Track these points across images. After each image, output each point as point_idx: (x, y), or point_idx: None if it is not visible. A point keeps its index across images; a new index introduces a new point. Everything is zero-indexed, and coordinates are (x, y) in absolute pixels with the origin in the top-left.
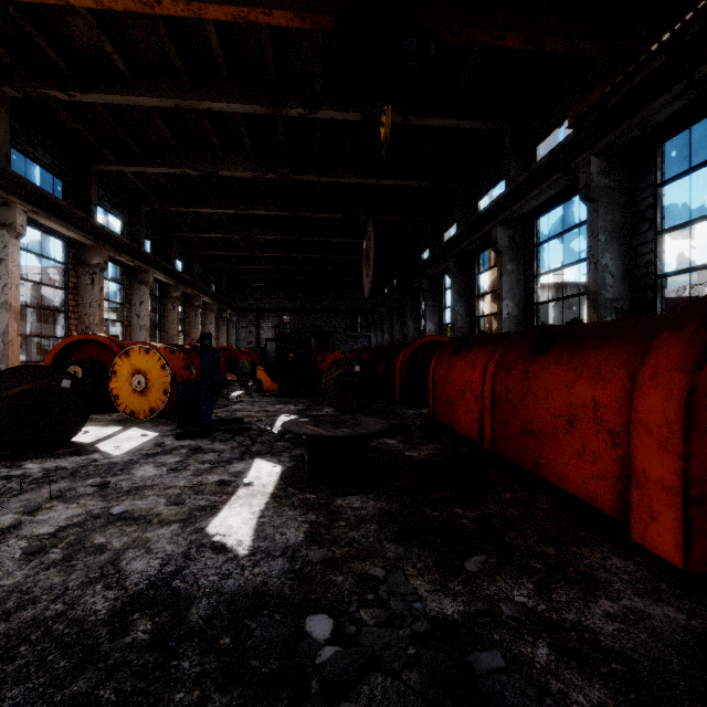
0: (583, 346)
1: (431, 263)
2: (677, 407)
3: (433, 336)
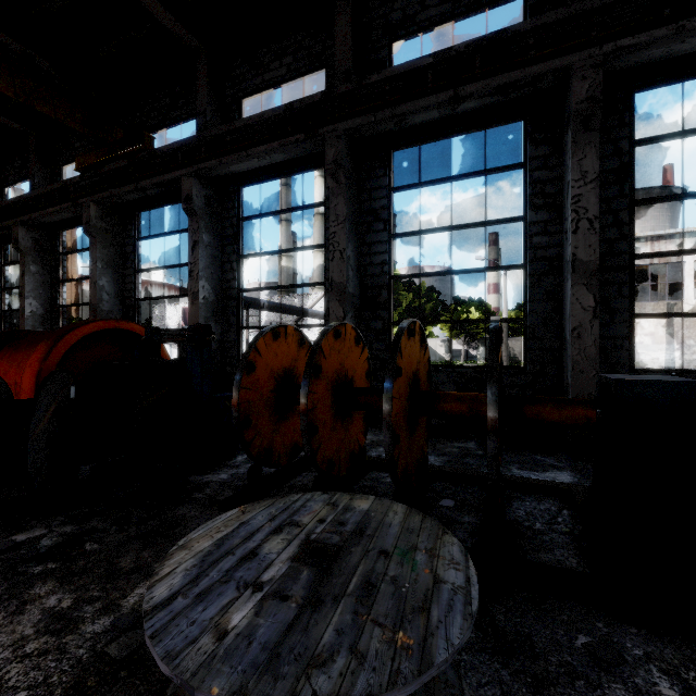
0: (20, 347)
1: None
2: (35, 379)
3: None
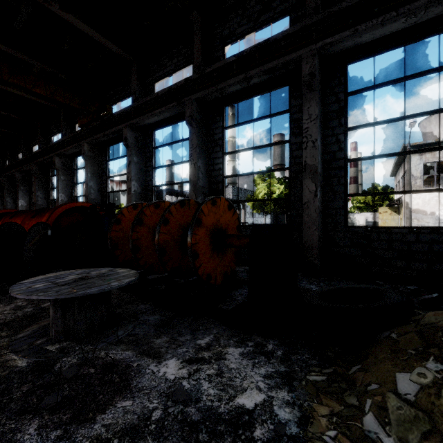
0: (42, 215)
1: (22, 163)
2: None
3: (9, 209)
